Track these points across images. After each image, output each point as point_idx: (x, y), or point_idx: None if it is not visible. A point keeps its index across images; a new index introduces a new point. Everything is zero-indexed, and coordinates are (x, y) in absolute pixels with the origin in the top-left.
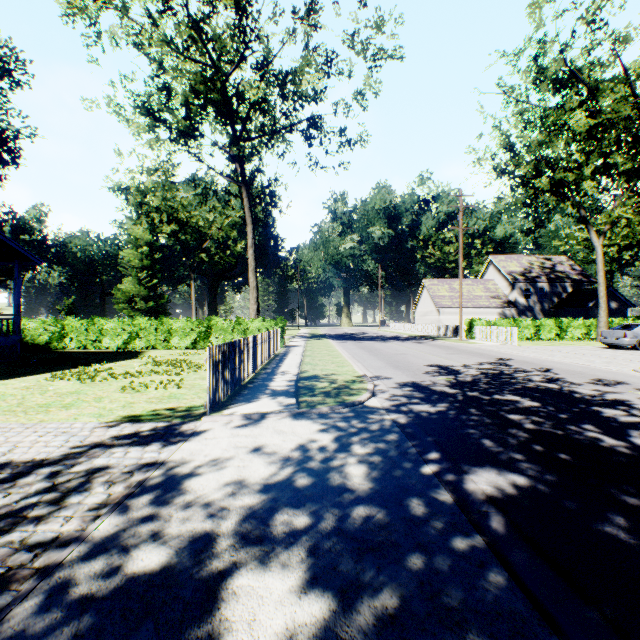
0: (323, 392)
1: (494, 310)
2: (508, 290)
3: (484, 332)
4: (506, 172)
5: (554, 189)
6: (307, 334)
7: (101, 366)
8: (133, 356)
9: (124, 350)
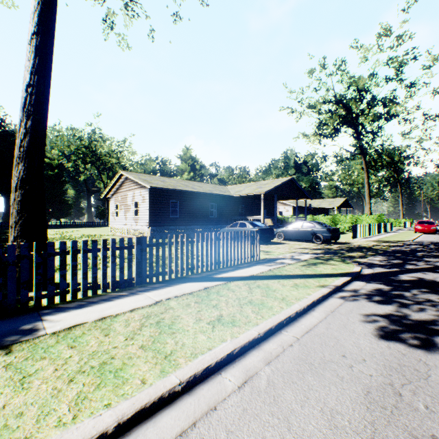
0: None
1: None
2: None
3: None
4: None
5: None
6: None
7: None
8: None
9: None
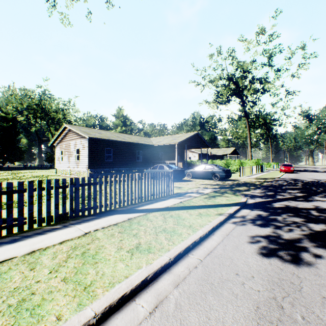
0: None
1: None
2: None
3: None
4: None
5: None
6: None
7: None
8: None
9: None
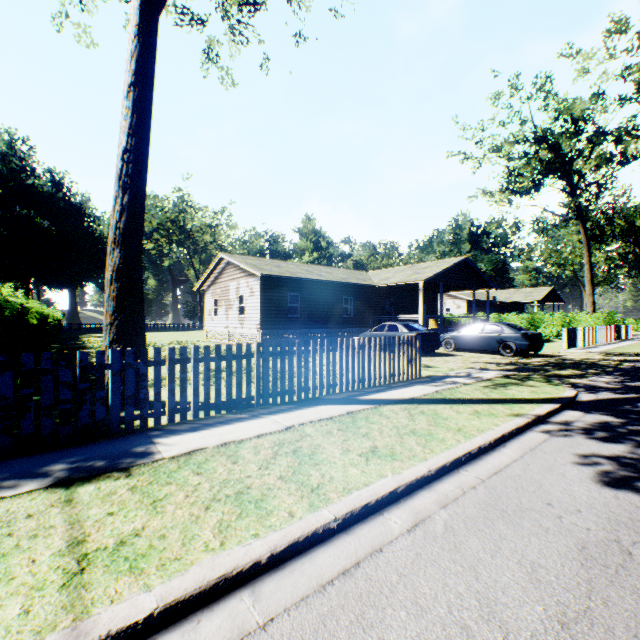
0: None
1: None
2: None
3: None
4: None
5: None
6: None
7: None
8: None
9: None
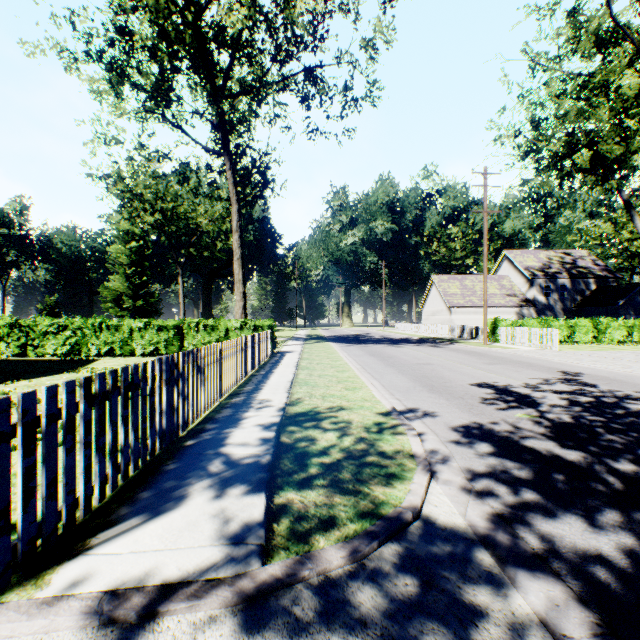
0: (327, 467)
1: (511, 309)
2: (525, 287)
3: (512, 334)
4: (535, 149)
5: (588, 170)
6: (305, 336)
7: (2, 387)
8: (73, 367)
9: (73, 358)
